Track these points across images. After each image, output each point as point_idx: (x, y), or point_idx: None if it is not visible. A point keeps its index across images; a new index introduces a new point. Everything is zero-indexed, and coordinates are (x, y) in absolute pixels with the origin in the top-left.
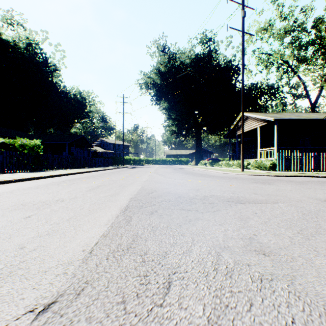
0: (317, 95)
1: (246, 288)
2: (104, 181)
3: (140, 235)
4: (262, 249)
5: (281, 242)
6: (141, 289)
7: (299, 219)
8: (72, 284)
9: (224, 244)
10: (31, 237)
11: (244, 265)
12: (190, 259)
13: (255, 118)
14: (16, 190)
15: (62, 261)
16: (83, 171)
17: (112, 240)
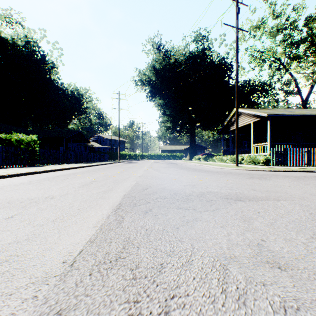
0: (308, 92)
1: None
2: (98, 176)
3: (132, 240)
4: (276, 261)
5: (295, 250)
6: None
7: (308, 220)
8: (40, 315)
9: (229, 253)
10: (7, 243)
11: (259, 284)
12: (191, 274)
13: (248, 114)
14: (7, 186)
15: (35, 278)
16: (79, 166)
17: (99, 247)
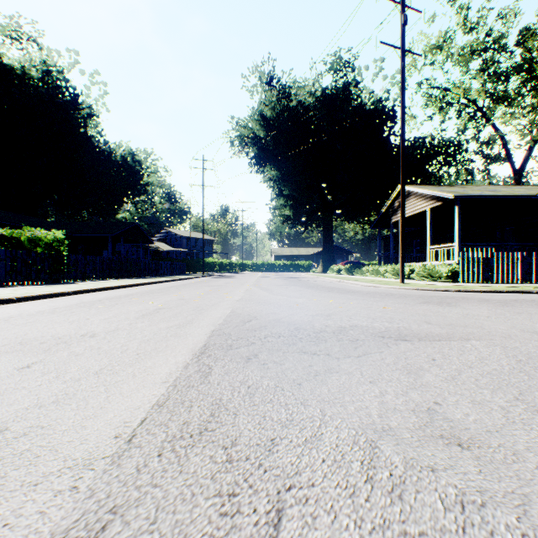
0: (524, 157)
1: (435, 525)
2: (168, 300)
3: (225, 403)
4: (455, 435)
5: (488, 418)
6: (221, 526)
7: (513, 371)
8: (84, 515)
9: (382, 423)
10: (24, 407)
11: (425, 469)
12: (319, 455)
13: (422, 195)
14: (16, 316)
15: (73, 460)
16: (135, 284)
17: (172, 413)
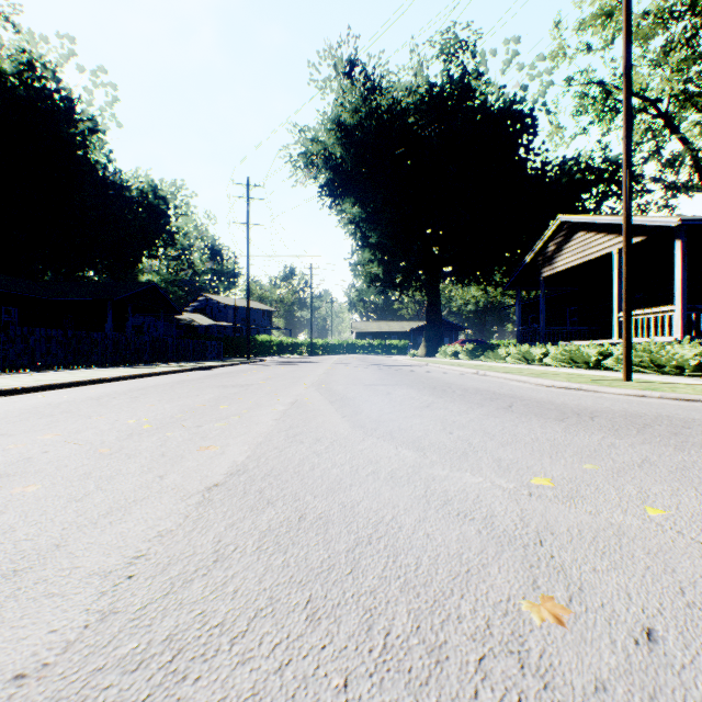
0: None
1: None
2: None
3: None
4: None
5: None
6: None
7: None
8: None
9: None
10: None
11: None
12: None
13: (603, 229)
14: None
15: None
16: (67, 382)
17: None
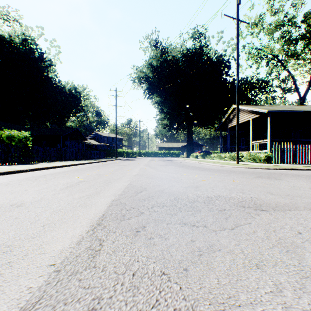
0: (306, 89)
1: None
2: (89, 175)
3: (103, 307)
4: None
5: None
6: None
7: None
8: None
9: None
10: None
11: None
12: None
13: (247, 111)
14: None
15: None
16: (72, 164)
17: None
